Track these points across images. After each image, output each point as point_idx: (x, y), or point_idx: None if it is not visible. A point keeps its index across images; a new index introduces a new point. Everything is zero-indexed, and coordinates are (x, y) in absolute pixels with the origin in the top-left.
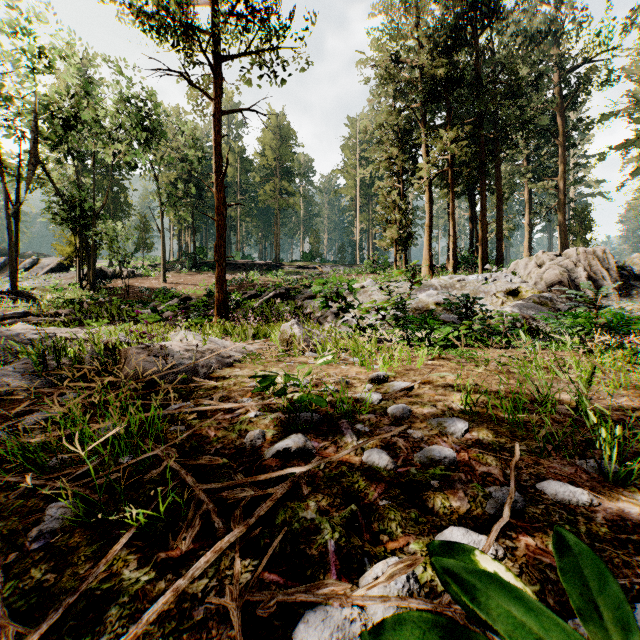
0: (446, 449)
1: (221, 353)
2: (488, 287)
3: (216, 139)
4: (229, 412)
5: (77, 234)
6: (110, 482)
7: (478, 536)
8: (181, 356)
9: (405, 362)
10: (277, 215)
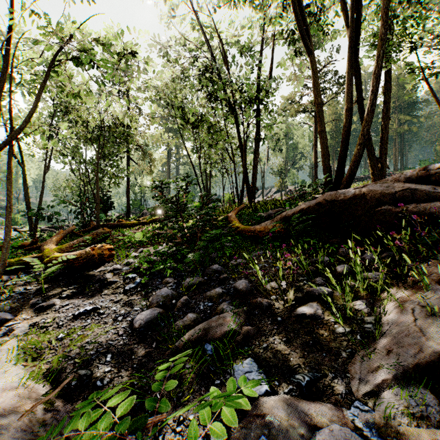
0: None
1: None
2: None
3: (314, 140)
4: None
5: (281, 178)
6: None
7: None
8: None
9: None
10: (395, 139)
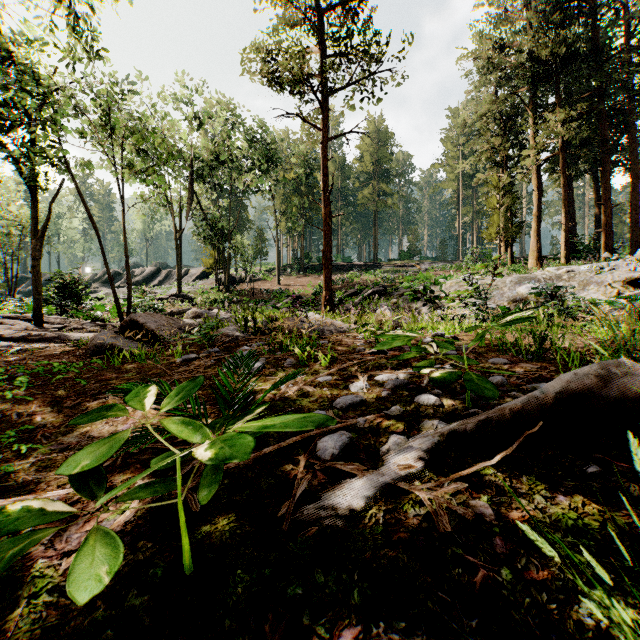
0: (453, 351)
1: (336, 325)
2: (602, 277)
3: (323, 163)
4: (346, 344)
5: (216, 249)
6: (303, 357)
7: (446, 365)
8: (315, 323)
9: (469, 333)
10: (375, 217)
